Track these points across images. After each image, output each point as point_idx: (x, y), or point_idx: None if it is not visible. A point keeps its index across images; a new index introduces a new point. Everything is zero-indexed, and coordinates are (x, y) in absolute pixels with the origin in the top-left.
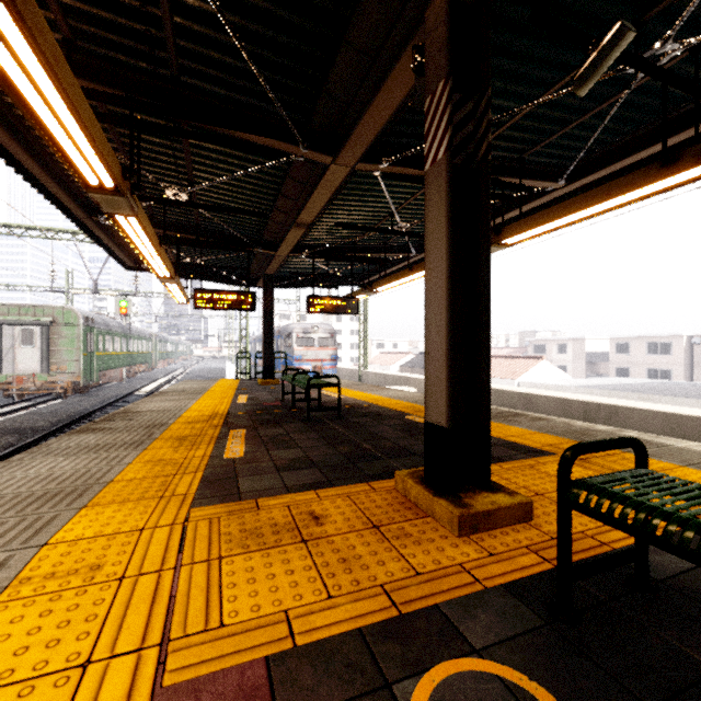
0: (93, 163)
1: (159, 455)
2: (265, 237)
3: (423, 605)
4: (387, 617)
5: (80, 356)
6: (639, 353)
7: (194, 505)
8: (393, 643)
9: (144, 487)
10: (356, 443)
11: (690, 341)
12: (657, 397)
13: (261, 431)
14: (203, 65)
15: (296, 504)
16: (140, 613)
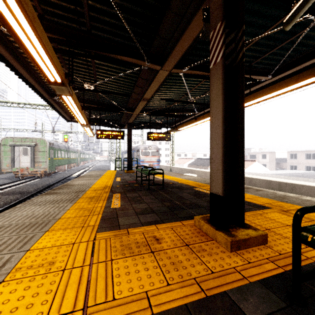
0: (52, 70)
1: (81, 205)
2: (128, 105)
3: (218, 291)
4: (199, 297)
5: (47, 160)
6: (301, 158)
7: (98, 231)
8: (205, 314)
9: (74, 222)
10: (172, 201)
11: None
12: (312, 179)
13: (127, 194)
14: (101, 24)
15: (146, 232)
16: (73, 290)
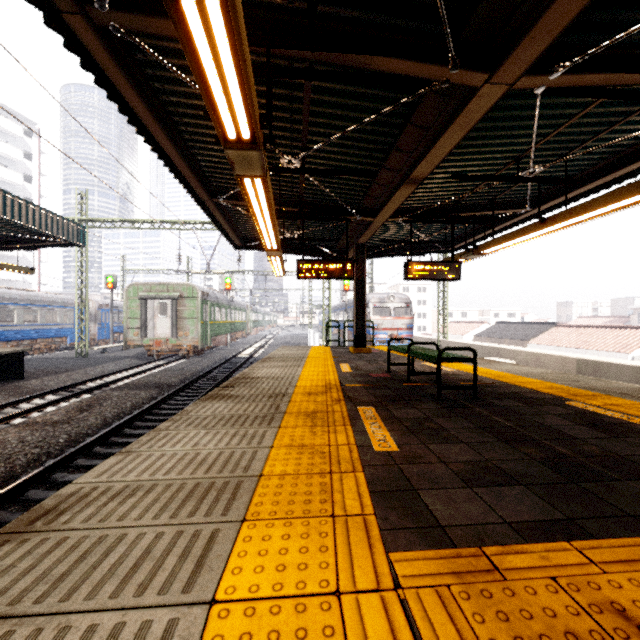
0: (236, 104)
1: (297, 436)
2: (364, 203)
3: None
4: None
5: (198, 324)
6: None
7: (388, 543)
8: None
9: (302, 492)
10: (538, 441)
11: None
12: None
13: (392, 410)
14: None
15: (563, 575)
16: None
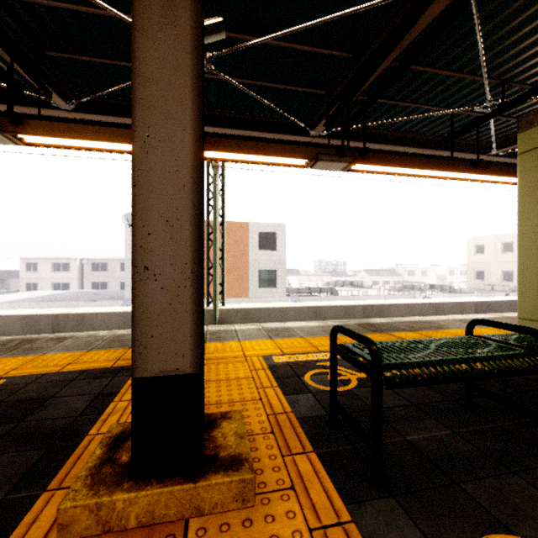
0: None
1: None
2: None
3: None
4: None
5: None
6: (46, 270)
7: None
8: None
9: None
10: None
11: (82, 262)
12: (76, 303)
13: None
14: None
15: None
16: None
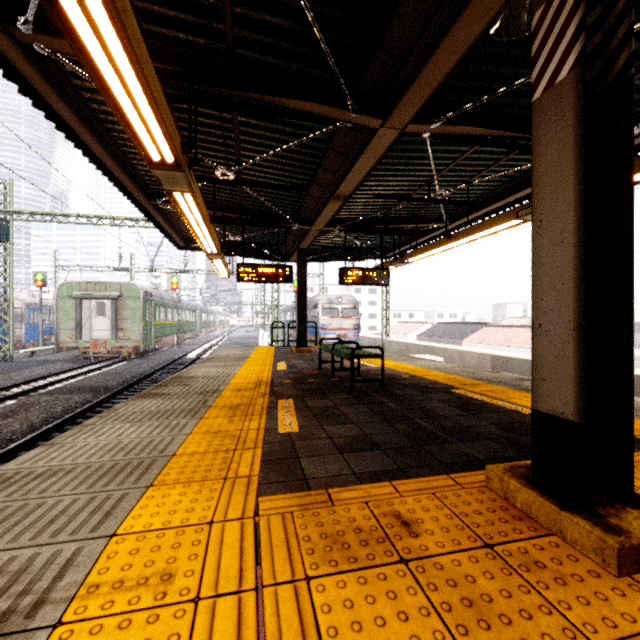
0: (156, 136)
1: (215, 425)
2: (301, 212)
3: None
4: None
5: (141, 325)
6: None
7: (260, 492)
8: None
9: (206, 464)
10: (412, 420)
11: None
12: None
13: (308, 401)
14: (257, 32)
15: (374, 500)
16: None
